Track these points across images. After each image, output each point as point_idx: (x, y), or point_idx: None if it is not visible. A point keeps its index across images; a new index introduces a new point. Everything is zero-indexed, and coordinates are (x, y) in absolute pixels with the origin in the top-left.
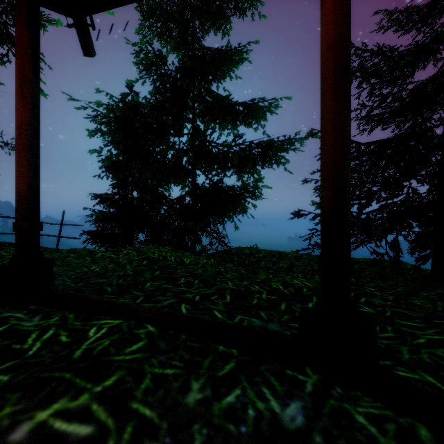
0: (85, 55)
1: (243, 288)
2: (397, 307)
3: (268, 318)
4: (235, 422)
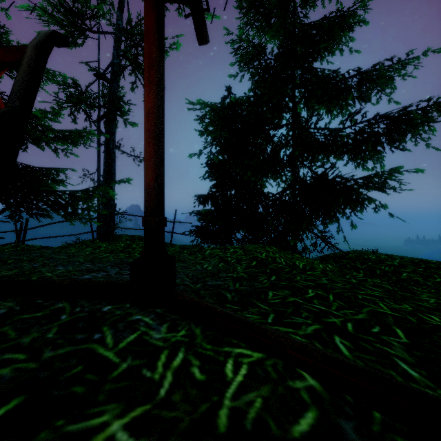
0: (200, 44)
1: (413, 318)
2: None
3: None
4: None
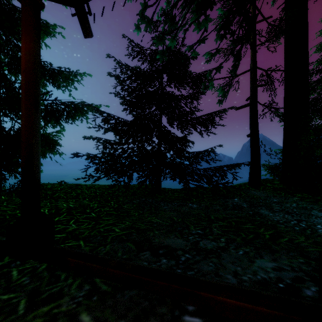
0: None
1: (9, 216)
2: (112, 211)
3: None
4: None
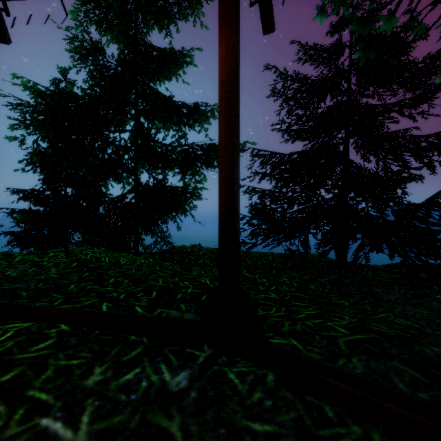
0: None
1: (172, 285)
2: (297, 292)
3: (187, 309)
4: (128, 392)
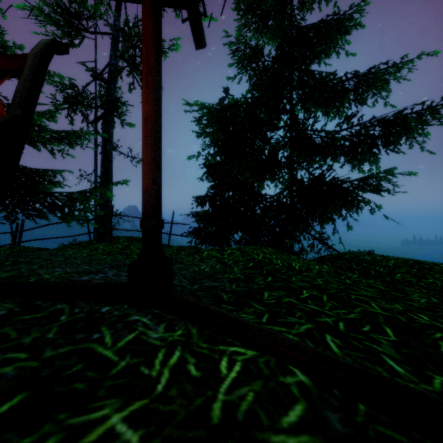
0: (197, 48)
1: (403, 317)
2: None
3: None
4: None
